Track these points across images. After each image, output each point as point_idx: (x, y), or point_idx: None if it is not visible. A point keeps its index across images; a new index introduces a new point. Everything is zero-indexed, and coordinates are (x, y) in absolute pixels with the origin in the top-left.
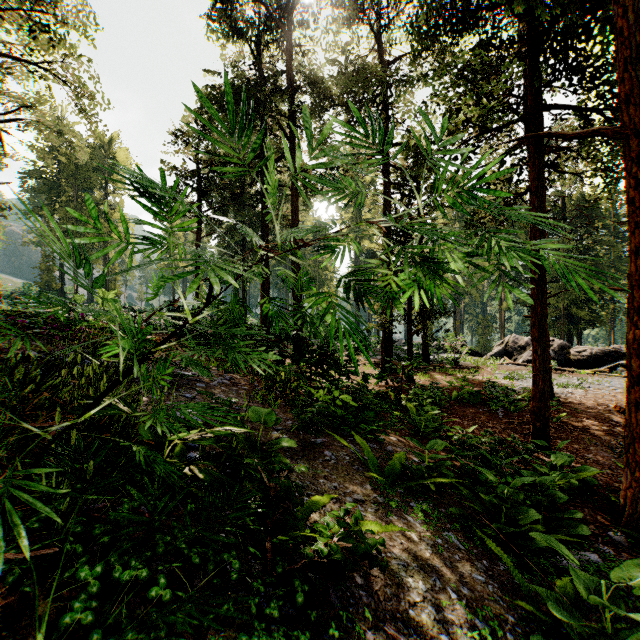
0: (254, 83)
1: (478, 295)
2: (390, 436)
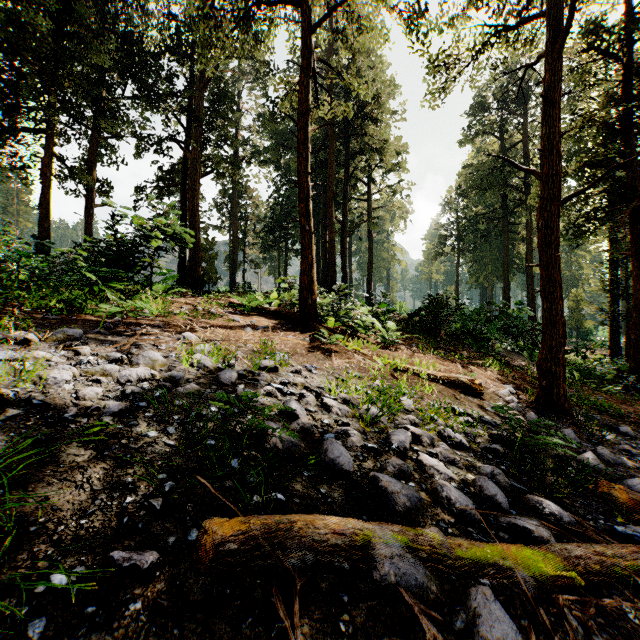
0: (497, 169)
1: None
2: None
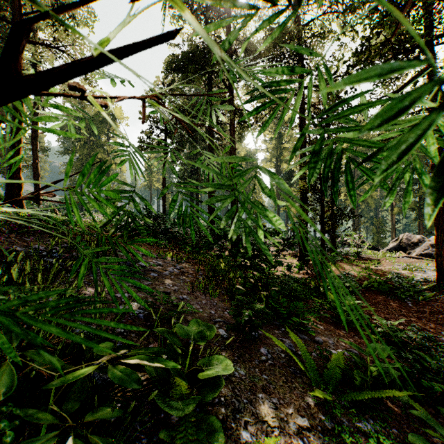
0: (203, 49)
1: (373, 203)
2: (319, 327)
